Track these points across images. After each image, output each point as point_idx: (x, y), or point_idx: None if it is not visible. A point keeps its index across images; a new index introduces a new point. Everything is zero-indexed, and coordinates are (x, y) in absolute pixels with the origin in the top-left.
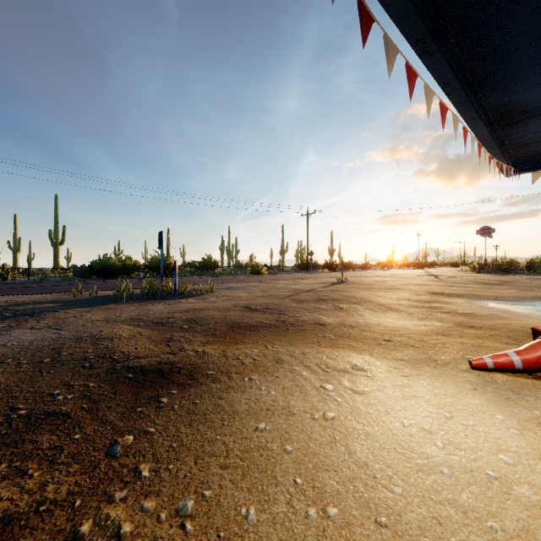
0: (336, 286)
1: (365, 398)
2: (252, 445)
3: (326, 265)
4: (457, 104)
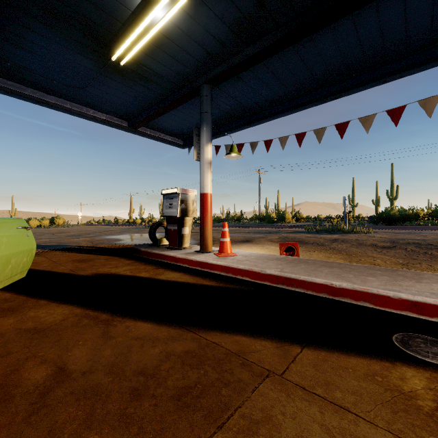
0: None
1: (250, 249)
2: None
3: None
4: (431, 66)
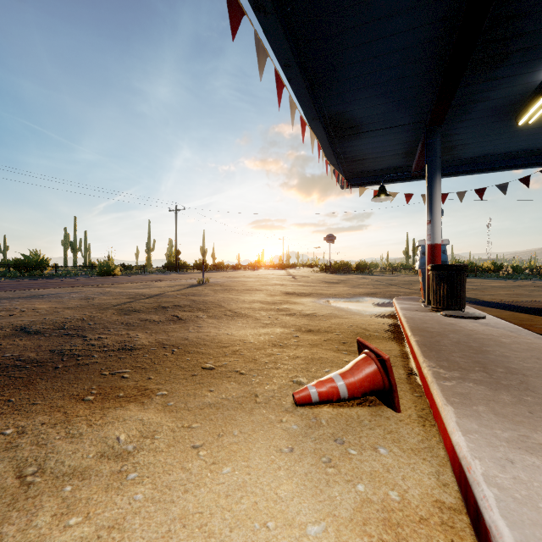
0: (194, 288)
1: None
2: None
3: (196, 266)
4: (299, 97)
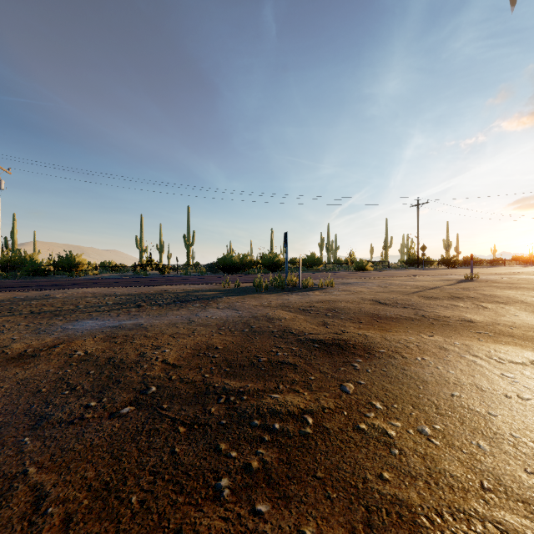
0: (466, 283)
1: None
2: (455, 405)
3: (442, 261)
4: None
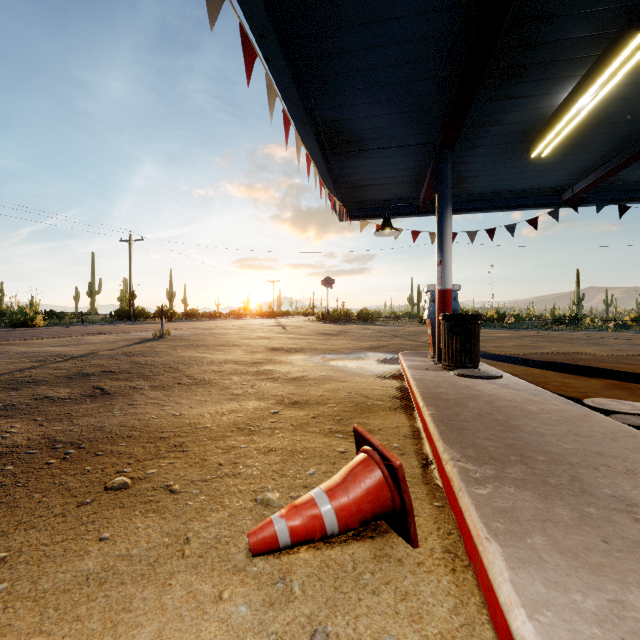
0: (145, 344)
1: None
2: None
3: (158, 313)
4: (282, 88)
